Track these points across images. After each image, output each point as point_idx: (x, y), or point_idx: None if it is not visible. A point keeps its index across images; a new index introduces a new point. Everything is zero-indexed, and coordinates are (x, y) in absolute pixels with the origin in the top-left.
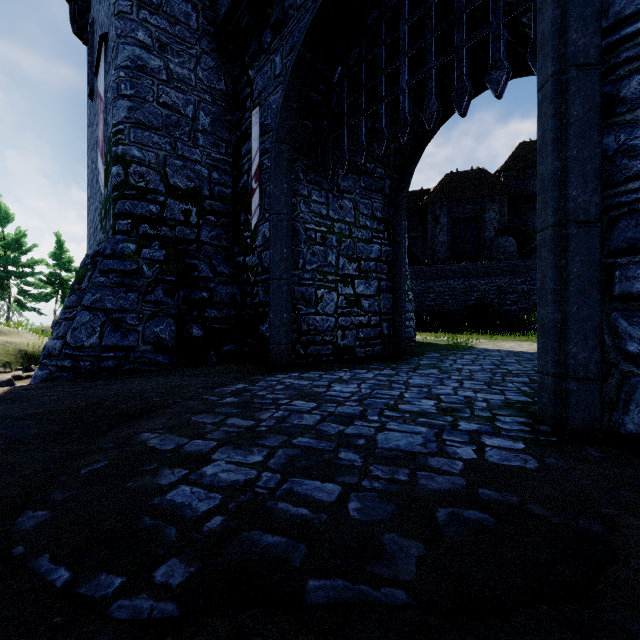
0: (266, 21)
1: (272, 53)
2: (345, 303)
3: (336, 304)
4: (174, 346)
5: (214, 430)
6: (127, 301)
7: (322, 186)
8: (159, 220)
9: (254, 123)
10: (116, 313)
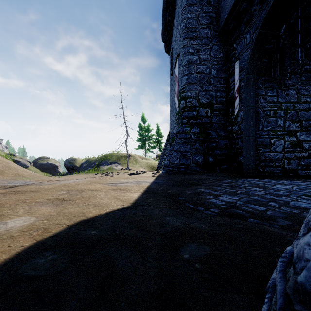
0: (242, 20)
1: (245, 34)
2: (290, 145)
3: (283, 146)
4: (202, 165)
5: (221, 190)
6: (187, 148)
7: (274, 87)
8: (196, 117)
9: (236, 68)
10: (184, 152)
